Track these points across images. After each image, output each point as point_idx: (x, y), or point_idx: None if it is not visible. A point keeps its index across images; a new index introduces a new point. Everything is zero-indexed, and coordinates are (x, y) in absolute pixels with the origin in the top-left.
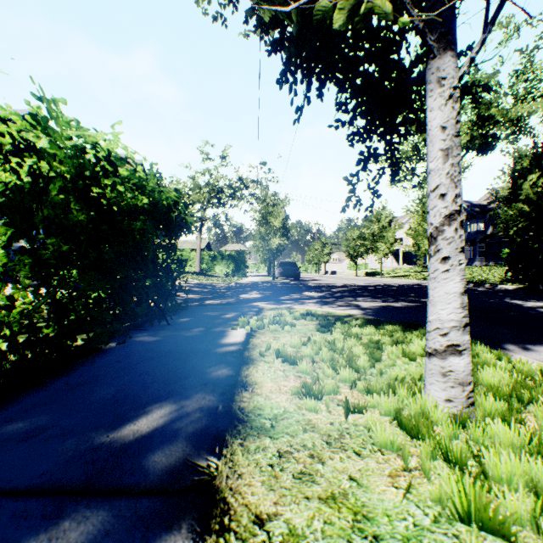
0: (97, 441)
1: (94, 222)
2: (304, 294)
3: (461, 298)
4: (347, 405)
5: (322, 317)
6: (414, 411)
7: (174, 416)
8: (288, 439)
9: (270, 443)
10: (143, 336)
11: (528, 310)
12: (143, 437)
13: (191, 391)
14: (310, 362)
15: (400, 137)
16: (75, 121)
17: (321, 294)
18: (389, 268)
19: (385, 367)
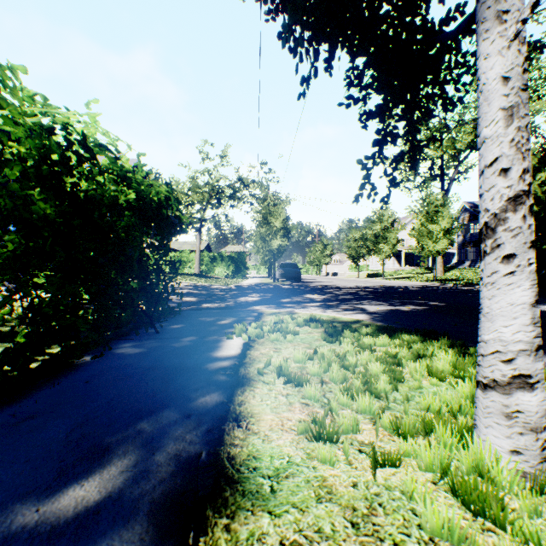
0: (18, 521)
1: (66, 216)
2: (306, 297)
3: (532, 310)
4: (374, 456)
5: (328, 324)
6: (466, 466)
7: (139, 470)
8: (295, 516)
9: (269, 525)
10: (126, 347)
11: (545, 314)
12: (88, 512)
13: (168, 428)
14: (318, 383)
15: (424, 114)
16: (42, 97)
17: (323, 297)
18: (390, 270)
19: (410, 390)
